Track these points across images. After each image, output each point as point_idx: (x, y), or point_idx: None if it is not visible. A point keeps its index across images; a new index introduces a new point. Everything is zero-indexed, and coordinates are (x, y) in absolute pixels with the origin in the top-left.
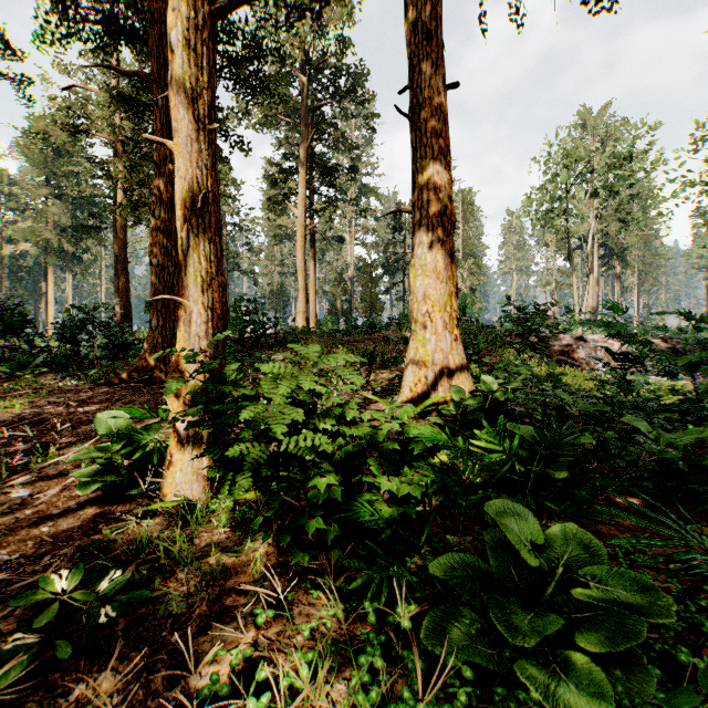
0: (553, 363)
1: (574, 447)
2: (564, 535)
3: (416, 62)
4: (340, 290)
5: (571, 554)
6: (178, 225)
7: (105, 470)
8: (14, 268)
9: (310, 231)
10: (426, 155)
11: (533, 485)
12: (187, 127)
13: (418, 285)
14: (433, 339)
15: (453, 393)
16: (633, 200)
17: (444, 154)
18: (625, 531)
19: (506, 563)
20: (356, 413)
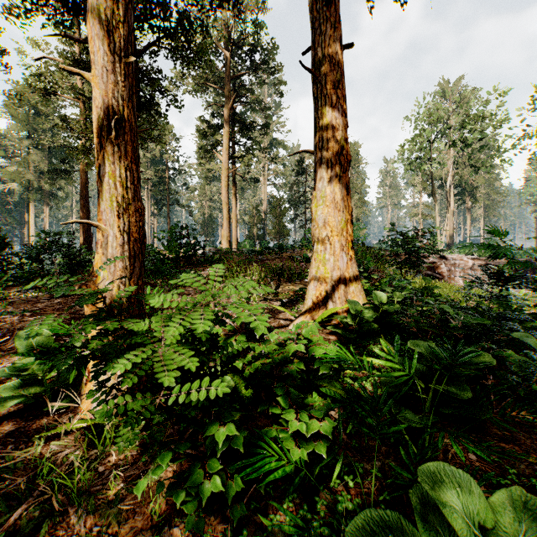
0: (429, 278)
1: (476, 367)
2: (510, 503)
3: (317, 26)
4: (256, 219)
5: (524, 533)
6: (95, 152)
7: (31, 383)
8: (4, 202)
9: (232, 174)
10: (326, 104)
11: (431, 397)
12: (102, 58)
13: (319, 214)
14: (331, 259)
15: (350, 306)
16: (482, 150)
17: (341, 103)
18: (529, 452)
19: (439, 536)
20: (265, 330)
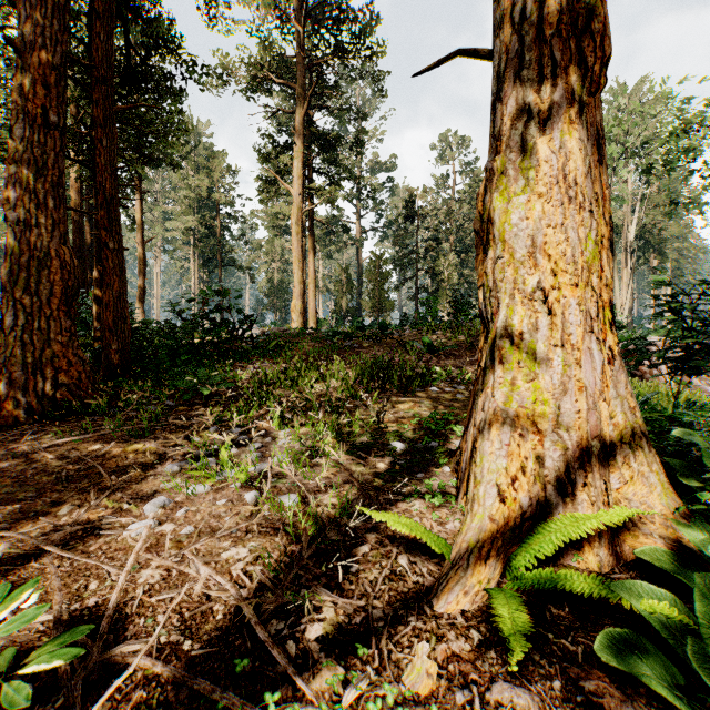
0: None
1: None
2: None
3: None
4: (345, 287)
5: None
6: None
7: None
8: None
9: (309, 217)
10: None
11: None
12: None
13: (517, 219)
14: (555, 357)
15: None
16: (687, 179)
17: None
18: None
19: None
20: None
